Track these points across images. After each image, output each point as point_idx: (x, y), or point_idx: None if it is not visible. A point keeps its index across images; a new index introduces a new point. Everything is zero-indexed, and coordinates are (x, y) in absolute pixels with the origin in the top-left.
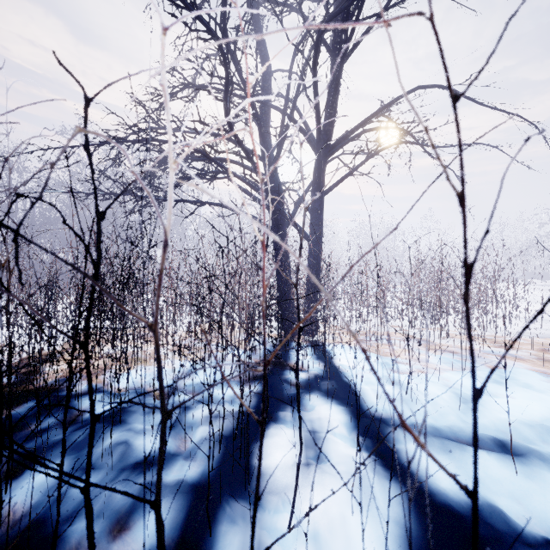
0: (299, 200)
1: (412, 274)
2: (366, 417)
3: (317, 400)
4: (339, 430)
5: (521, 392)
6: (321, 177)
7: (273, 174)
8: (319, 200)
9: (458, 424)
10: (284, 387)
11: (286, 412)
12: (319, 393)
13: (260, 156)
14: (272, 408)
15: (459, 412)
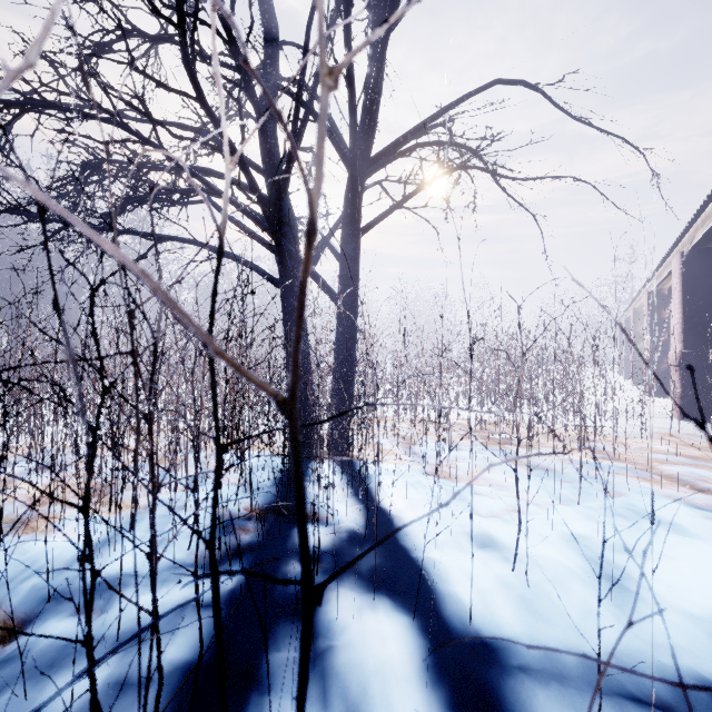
0: (323, 242)
1: (524, 355)
2: (453, 644)
3: (355, 608)
4: (407, 704)
5: (679, 546)
6: (357, 205)
7: (281, 195)
8: (353, 241)
9: (627, 647)
10: (289, 573)
11: (289, 654)
12: (357, 584)
13: (261, 168)
14: (260, 644)
15: (614, 611)
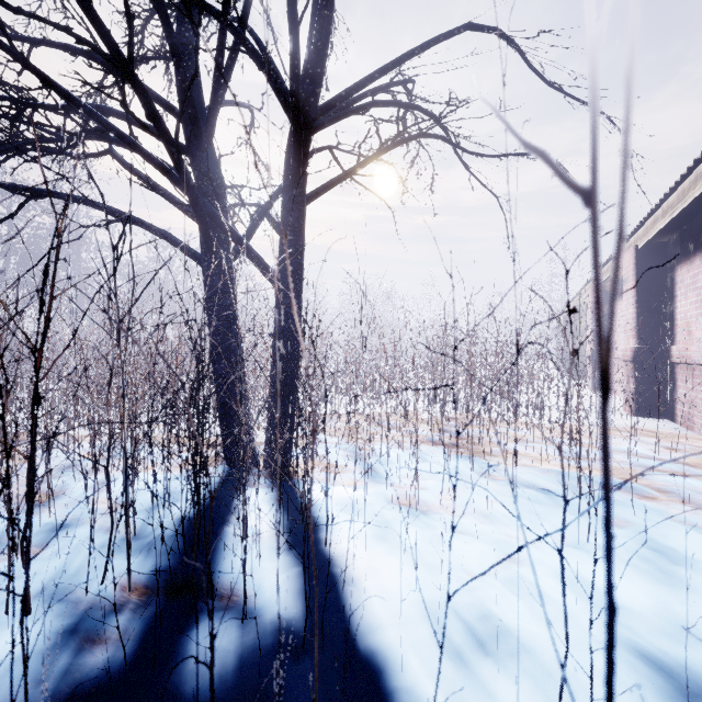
0: (260, 211)
1: (576, 351)
2: None
3: None
4: None
5: None
6: (301, 162)
7: (203, 144)
8: (296, 208)
9: None
10: None
11: None
12: None
13: (177, 109)
14: None
15: None
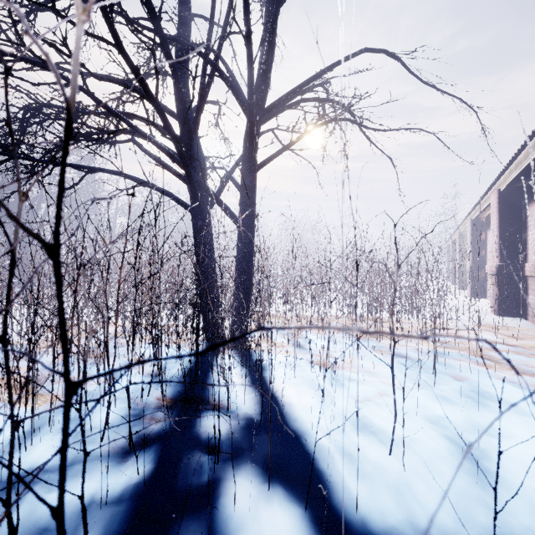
0: (226, 175)
1: (400, 267)
2: None
3: (250, 499)
4: None
5: (521, 425)
6: (254, 145)
7: (192, 136)
8: (251, 175)
9: (499, 533)
10: (192, 463)
11: None
12: (253, 473)
13: (175, 113)
14: None
15: (481, 494)
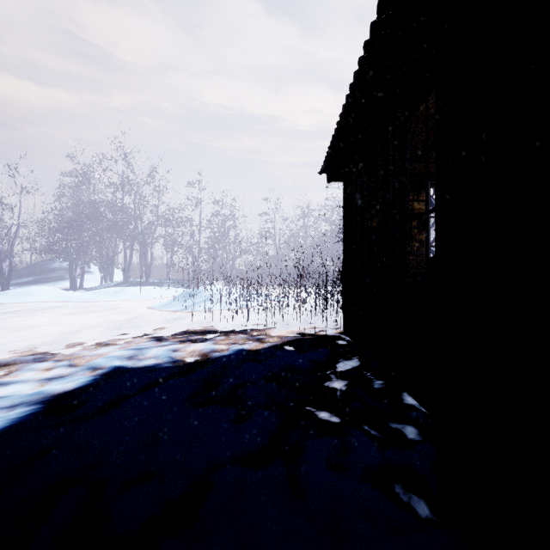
0: None
1: None
2: None
3: None
4: None
5: None
6: None
7: None
8: None
9: None
10: None
11: None
12: None
13: None
14: None
15: None
